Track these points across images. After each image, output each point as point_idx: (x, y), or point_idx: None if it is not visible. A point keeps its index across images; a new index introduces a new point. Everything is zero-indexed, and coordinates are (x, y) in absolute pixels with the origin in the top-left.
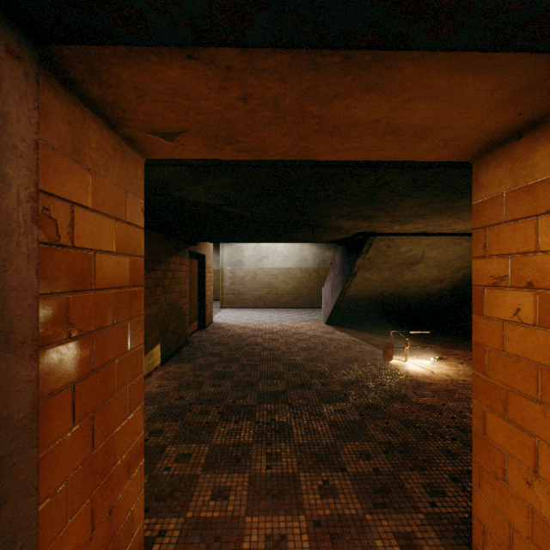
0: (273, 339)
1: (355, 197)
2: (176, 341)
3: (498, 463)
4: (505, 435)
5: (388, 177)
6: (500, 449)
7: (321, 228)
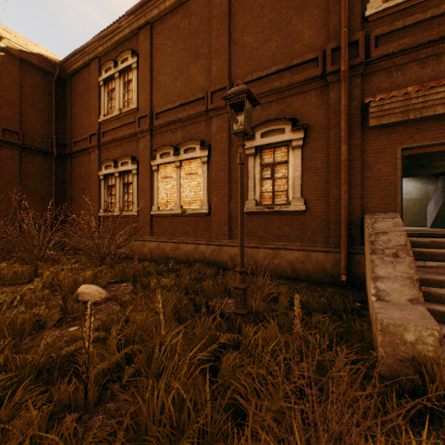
0: None
1: None
2: None
3: None
4: None
5: None
6: None
7: (428, 167)
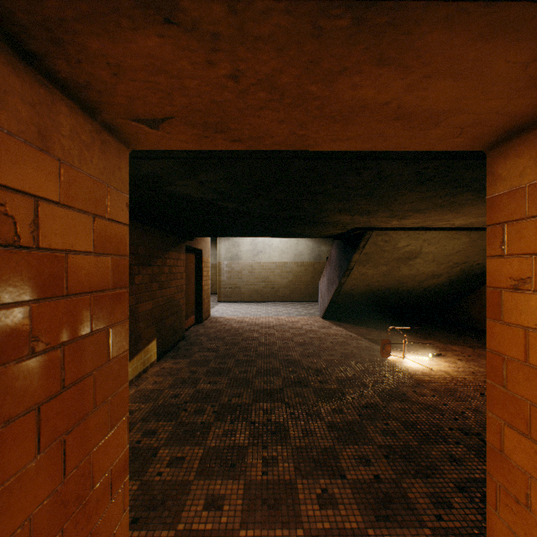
0: (270, 333)
1: (354, 191)
2: (173, 336)
3: (519, 486)
4: (528, 456)
5: (389, 170)
6: (522, 471)
7: (318, 223)
